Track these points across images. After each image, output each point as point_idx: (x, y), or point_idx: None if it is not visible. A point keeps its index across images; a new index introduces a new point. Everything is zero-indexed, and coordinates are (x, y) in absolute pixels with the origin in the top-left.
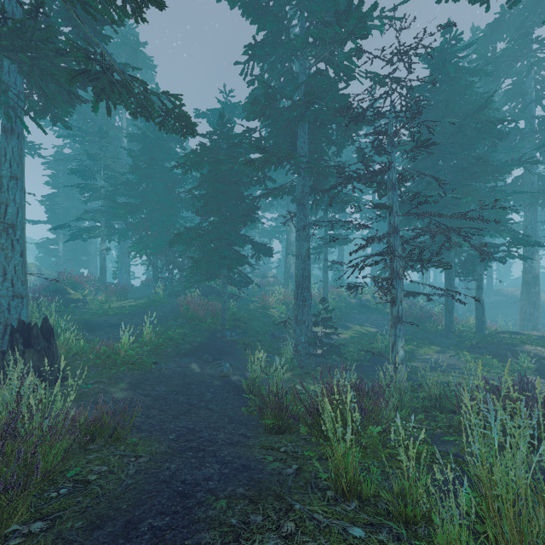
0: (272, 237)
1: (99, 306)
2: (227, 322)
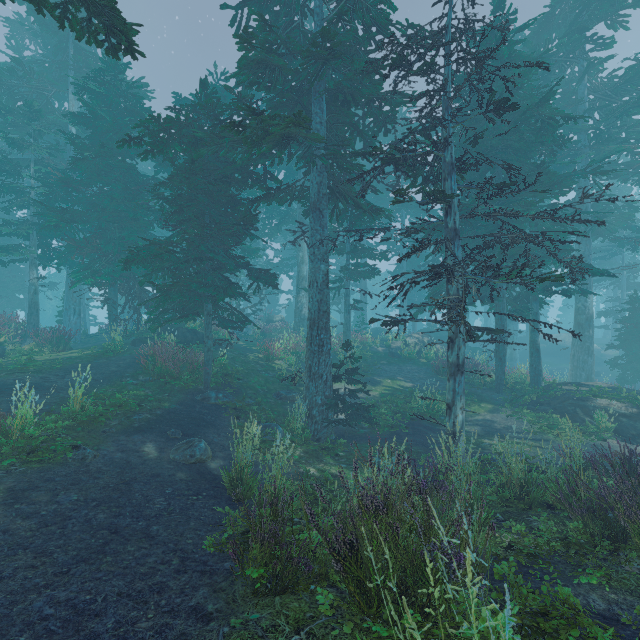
0: (279, 271)
1: (13, 358)
2: (213, 378)
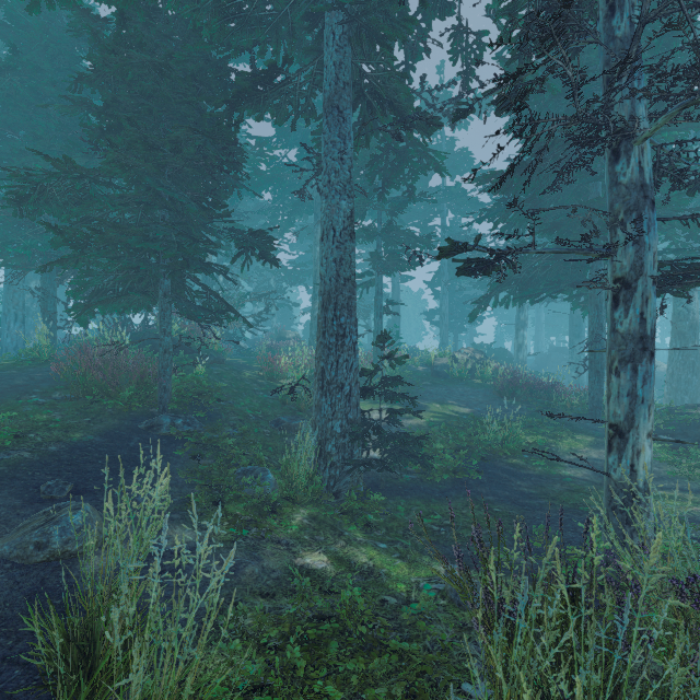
0: (294, 280)
1: None
2: (175, 397)
